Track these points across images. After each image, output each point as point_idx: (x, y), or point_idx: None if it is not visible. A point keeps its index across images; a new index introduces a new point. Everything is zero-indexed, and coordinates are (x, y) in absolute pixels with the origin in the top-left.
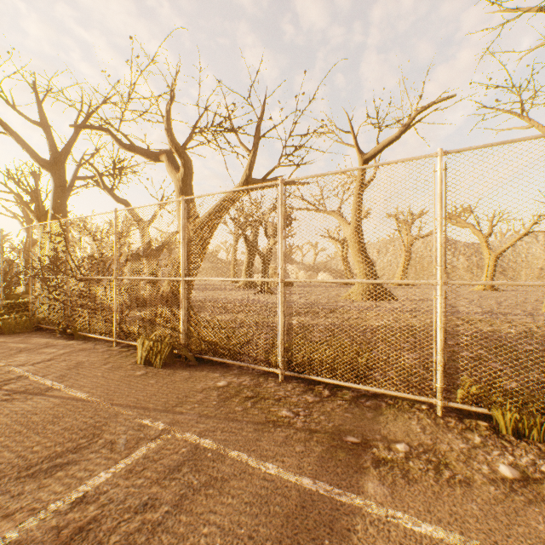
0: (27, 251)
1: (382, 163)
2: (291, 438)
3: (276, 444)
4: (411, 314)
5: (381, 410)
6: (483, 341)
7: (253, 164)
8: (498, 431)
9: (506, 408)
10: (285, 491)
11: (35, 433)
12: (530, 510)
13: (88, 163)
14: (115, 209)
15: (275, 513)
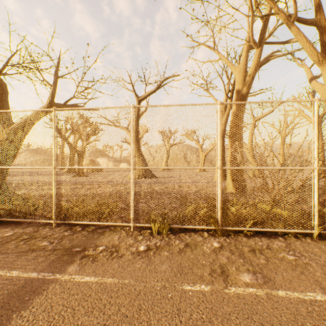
0: None
1: (108, 107)
2: (40, 255)
3: (27, 260)
4: (158, 184)
5: (105, 233)
6: (149, 194)
7: (54, 94)
8: (153, 233)
9: (156, 222)
10: (17, 282)
11: None
12: (139, 261)
13: None
14: None
15: (2, 294)
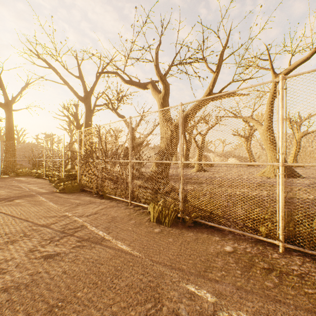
0: (70, 147)
1: None
2: None
3: None
4: None
5: None
6: None
7: (215, 81)
8: None
9: None
10: None
11: (107, 287)
12: None
13: (105, 94)
14: (129, 117)
15: None
